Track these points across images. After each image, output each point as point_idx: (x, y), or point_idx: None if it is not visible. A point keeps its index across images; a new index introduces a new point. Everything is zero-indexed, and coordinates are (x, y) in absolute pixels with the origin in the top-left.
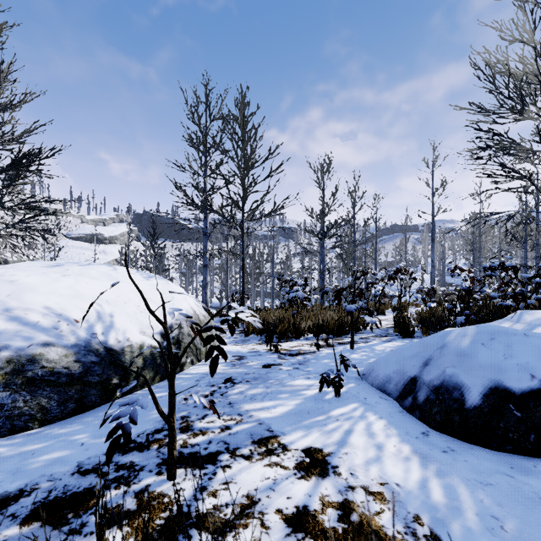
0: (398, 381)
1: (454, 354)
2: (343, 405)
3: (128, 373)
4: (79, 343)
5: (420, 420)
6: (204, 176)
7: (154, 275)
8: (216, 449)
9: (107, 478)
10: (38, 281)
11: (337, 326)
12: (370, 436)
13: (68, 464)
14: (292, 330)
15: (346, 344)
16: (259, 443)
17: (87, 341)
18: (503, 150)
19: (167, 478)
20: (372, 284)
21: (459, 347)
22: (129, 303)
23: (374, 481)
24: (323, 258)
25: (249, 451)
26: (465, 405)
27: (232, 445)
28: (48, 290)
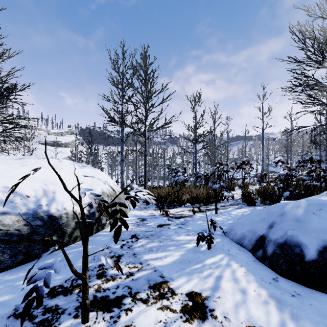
0: (251, 238)
1: (292, 220)
2: (213, 255)
3: (64, 232)
4: (28, 212)
5: (270, 268)
6: (122, 104)
7: (87, 165)
8: (122, 293)
9: (35, 321)
10: (2, 169)
11: (206, 198)
12: (235, 282)
13: (8, 307)
14: (177, 200)
15: (212, 210)
16: (154, 288)
17: (34, 211)
18: (309, 86)
19: (81, 321)
20: (227, 171)
21: (295, 214)
22: (67, 184)
23: (243, 324)
24: (195, 155)
25: (146, 295)
26: (304, 258)
27: (133, 290)
28: (9, 175)
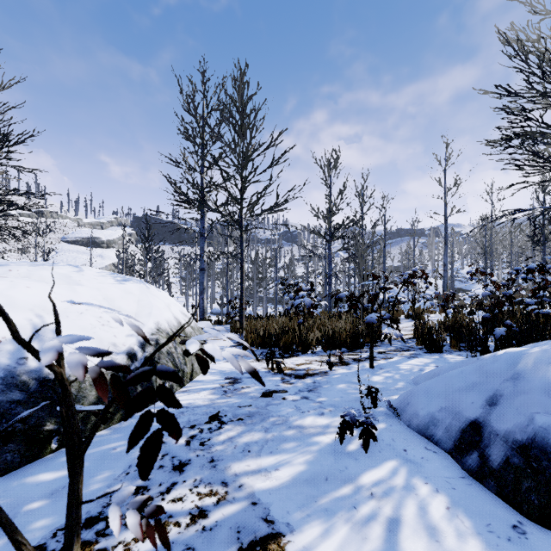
0: (450, 425)
1: (543, 392)
2: (376, 463)
3: None
4: None
5: (499, 497)
6: (201, 171)
7: (132, 279)
8: None
9: None
10: None
11: (351, 338)
12: (432, 536)
13: None
14: (298, 342)
15: (363, 361)
16: None
17: (9, 370)
18: (533, 138)
19: None
20: (386, 289)
21: (548, 380)
22: (87, 314)
23: None
24: (330, 261)
25: None
26: None
27: None
28: None
